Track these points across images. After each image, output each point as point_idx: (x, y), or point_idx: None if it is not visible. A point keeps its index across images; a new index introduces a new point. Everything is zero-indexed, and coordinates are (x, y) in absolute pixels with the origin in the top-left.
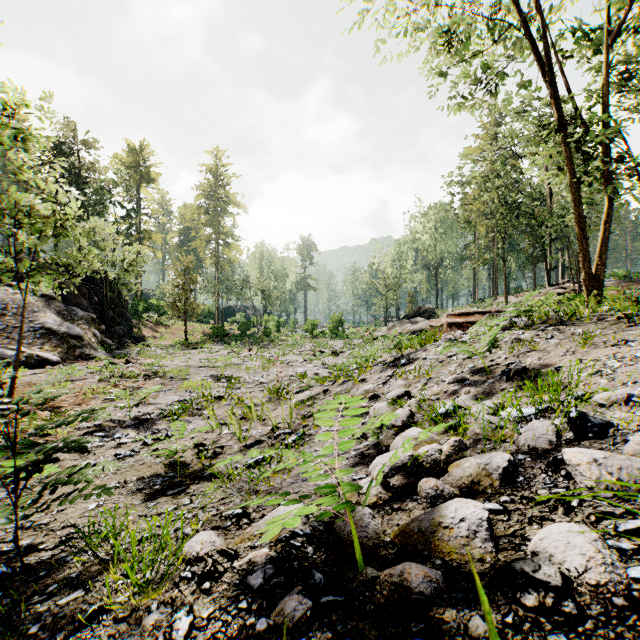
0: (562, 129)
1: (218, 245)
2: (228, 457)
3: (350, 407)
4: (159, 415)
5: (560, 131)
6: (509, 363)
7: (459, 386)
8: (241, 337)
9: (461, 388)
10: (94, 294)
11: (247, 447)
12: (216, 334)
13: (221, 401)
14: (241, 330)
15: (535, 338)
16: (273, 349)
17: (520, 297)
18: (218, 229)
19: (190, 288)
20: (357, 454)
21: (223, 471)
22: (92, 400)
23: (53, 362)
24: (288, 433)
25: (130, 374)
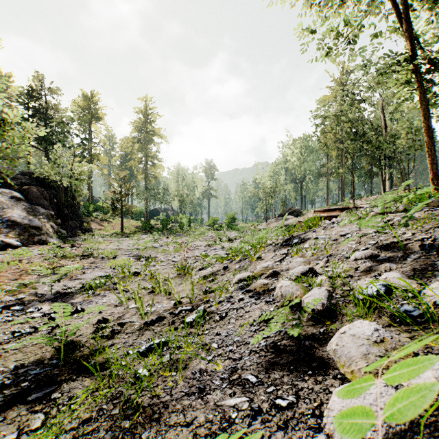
0: (413, 58)
1: (147, 165)
2: (125, 337)
3: (251, 284)
4: (80, 289)
5: (411, 60)
6: (423, 238)
7: (371, 262)
8: (163, 229)
9: (375, 264)
10: (54, 197)
11: (147, 325)
12: (144, 227)
13: (137, 276)
14: (162, 224)
15: (430, 216)
16: (185, 237)
17: (363, 200)
18: (147, 153)
19: (125, 193)
20: (268, 345)
21: (111, 359)
22: (29, 276)
23: (15, 246)
24: (189, 310)
25: (70, 255)
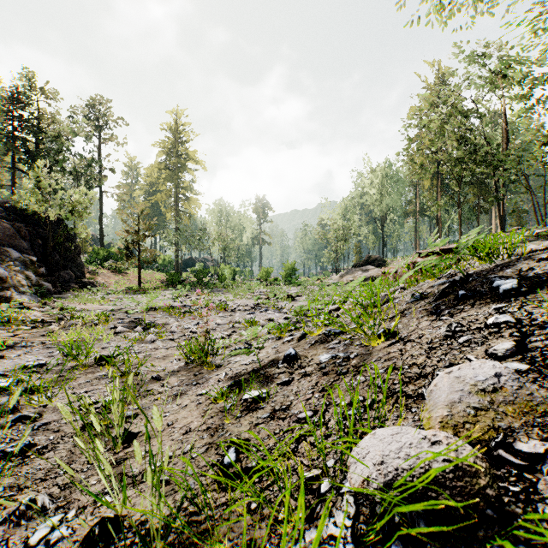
0: None
1: (178, 199)
2: None
3: None
4: None
5: None
6: None
7: None
8: (197, 284)
9: None
10: (39, 237)
11: None
12: (171, 281)
13: (102, 367)
14: (197, 277)
15: None
16: (225, 294)
17: None
18: (178, 184)
19: (143, 234)
20: None
21: None
22: None
23: None
24: None
25: (21, 320)
